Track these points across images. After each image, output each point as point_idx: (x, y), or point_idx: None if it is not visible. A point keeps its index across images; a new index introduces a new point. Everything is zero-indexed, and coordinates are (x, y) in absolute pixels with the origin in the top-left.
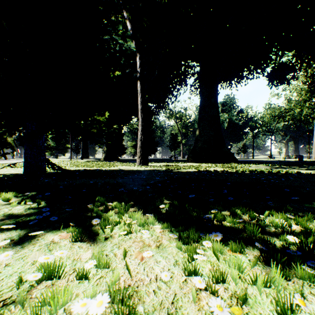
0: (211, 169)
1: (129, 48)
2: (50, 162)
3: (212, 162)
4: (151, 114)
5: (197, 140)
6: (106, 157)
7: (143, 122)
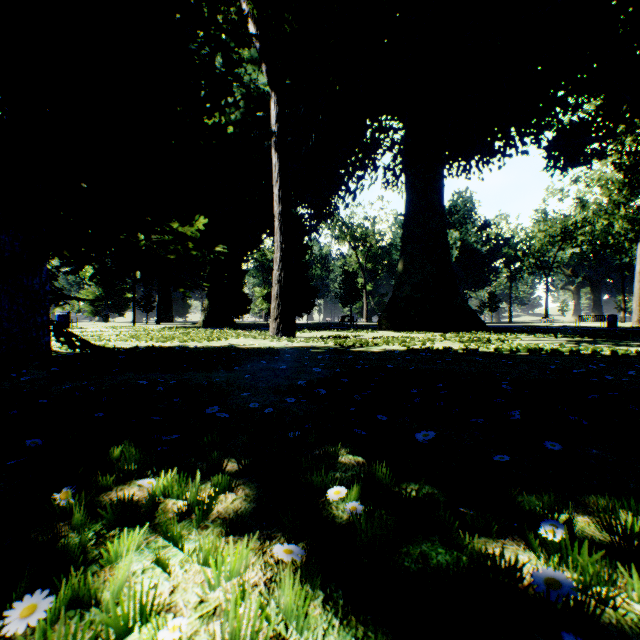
0: (436, 346)
1: (254, 87)
2: (63, 330)
3: (433, 330)
4: (302, 231)
5: (399, 283)
6: (207, 319)
7: (284, 242)
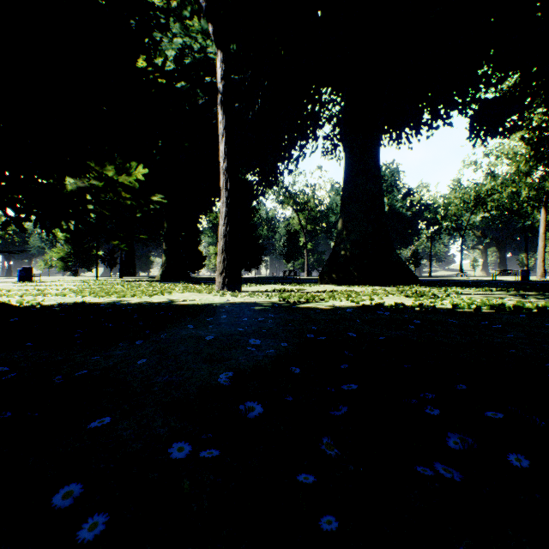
0: (385, 301)
1: (204, 55)
2: None
3: (370, 284)
4: (251, 195)
5: (339, 240)
6: (164, 273)
7: (230, 197)
